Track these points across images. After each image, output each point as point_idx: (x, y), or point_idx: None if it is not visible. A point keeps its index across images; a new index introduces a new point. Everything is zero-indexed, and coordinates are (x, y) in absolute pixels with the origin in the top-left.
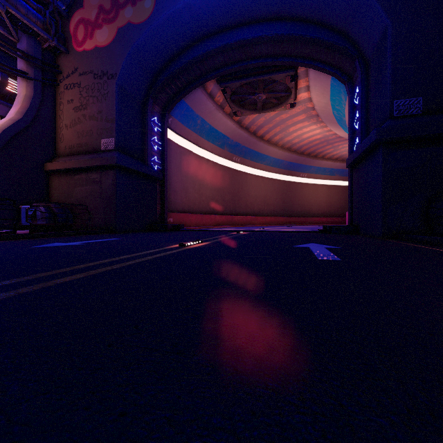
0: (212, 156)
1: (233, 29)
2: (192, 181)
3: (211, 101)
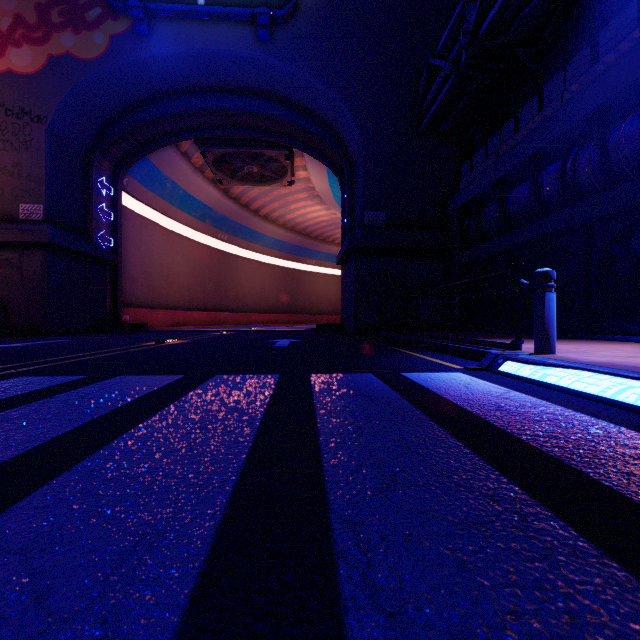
0: (188, 230)
1: (215, 92)
2: (158, 264)
3: (187, 162)
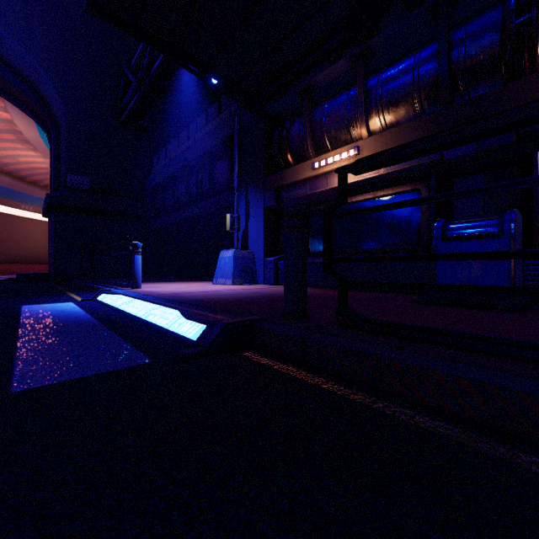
0: None
1: None
2: None
3: None
